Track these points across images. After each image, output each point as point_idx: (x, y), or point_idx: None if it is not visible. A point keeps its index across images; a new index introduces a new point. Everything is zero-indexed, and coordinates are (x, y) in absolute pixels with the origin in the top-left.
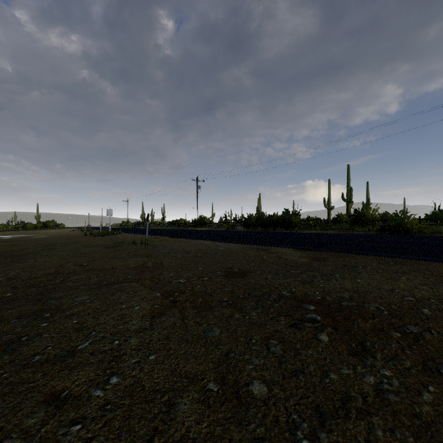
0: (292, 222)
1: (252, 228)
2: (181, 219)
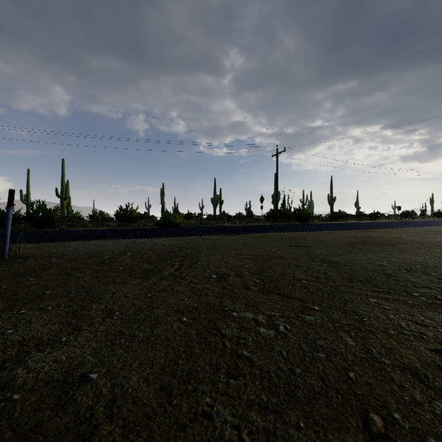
0: (53, 218)
1: None
2: None
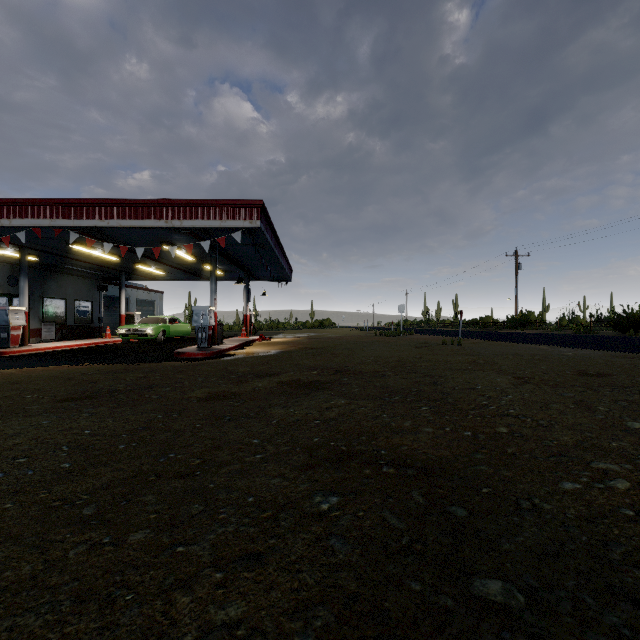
0: None
1: (632, 332)
2: (488, 317)
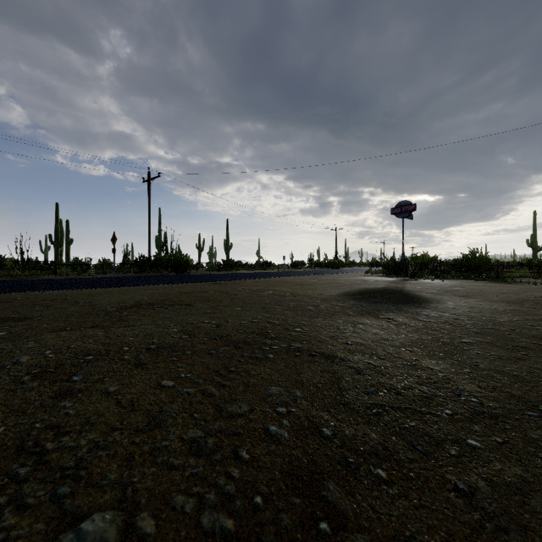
0: None
1: None
2: None
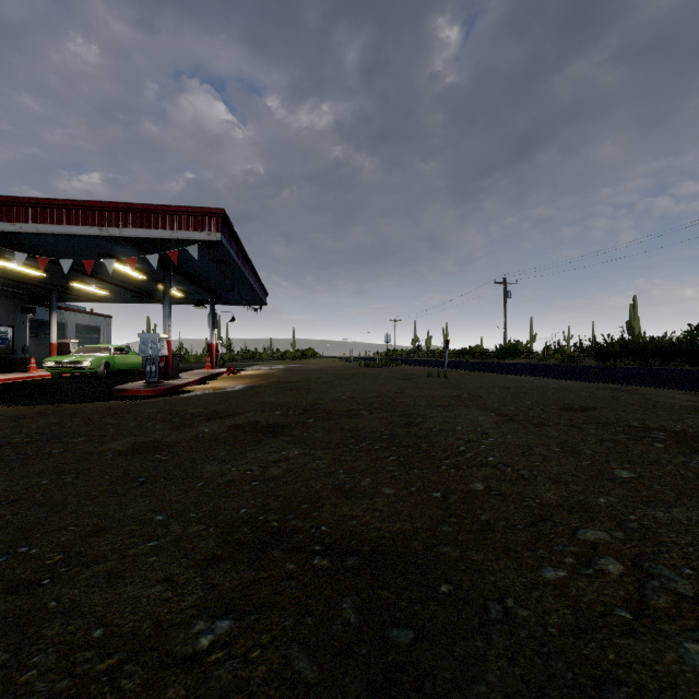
0: None
1: (612, 362)
2: (477, 346)
